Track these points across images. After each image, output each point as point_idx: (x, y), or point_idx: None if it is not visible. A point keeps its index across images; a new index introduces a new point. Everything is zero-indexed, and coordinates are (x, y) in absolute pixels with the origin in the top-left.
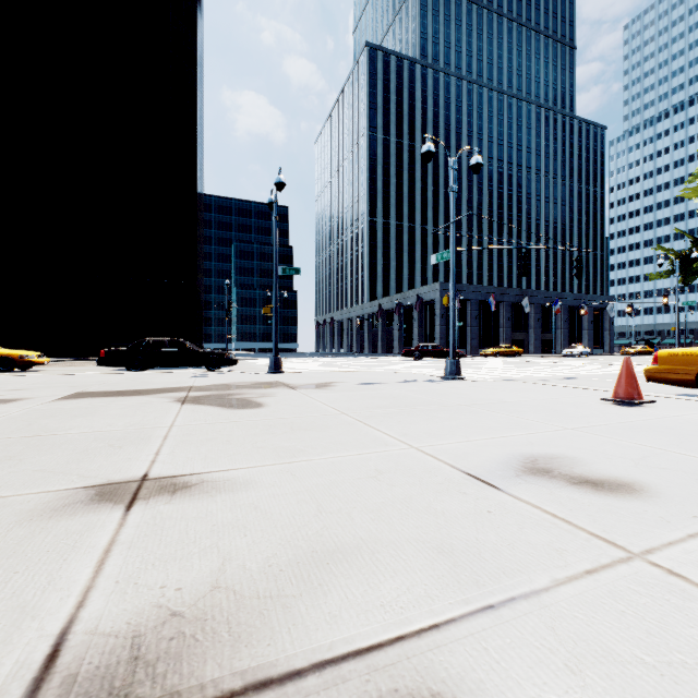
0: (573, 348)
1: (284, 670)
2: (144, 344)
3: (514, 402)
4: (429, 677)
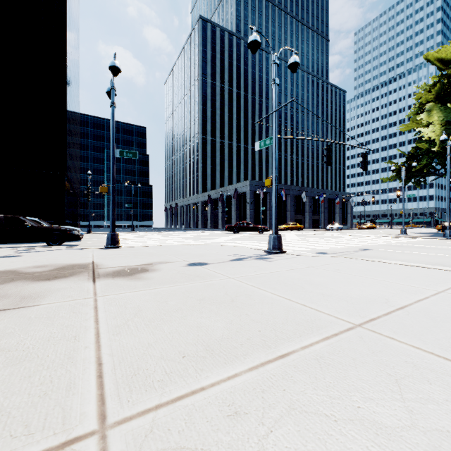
0: (333, 225)
1: None
2: None
3: (420, 310)
4: None
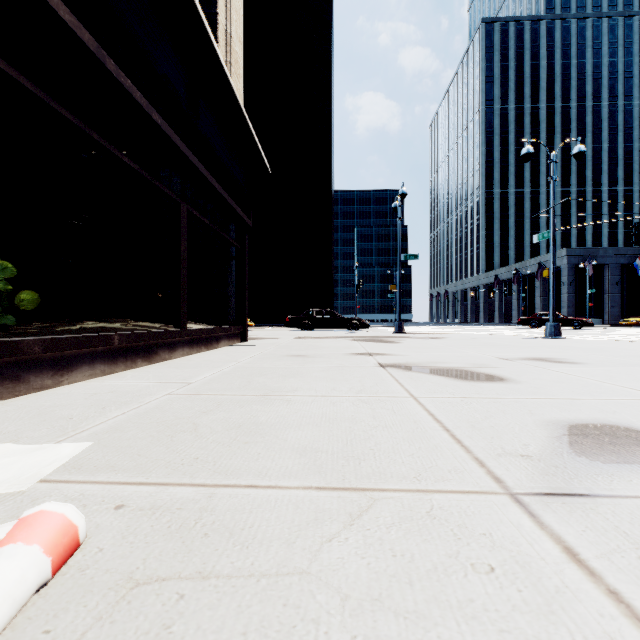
0: None
1: (426, 366)
2: (310, 313)
3: (576, 347)
4: (457, 368)
